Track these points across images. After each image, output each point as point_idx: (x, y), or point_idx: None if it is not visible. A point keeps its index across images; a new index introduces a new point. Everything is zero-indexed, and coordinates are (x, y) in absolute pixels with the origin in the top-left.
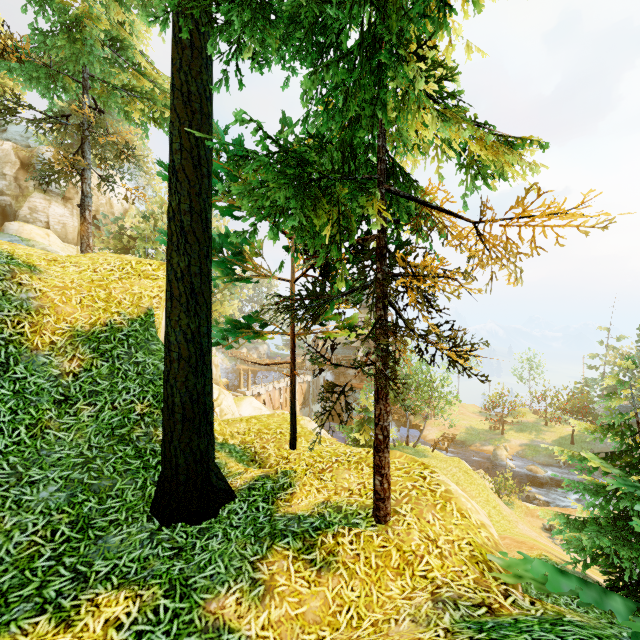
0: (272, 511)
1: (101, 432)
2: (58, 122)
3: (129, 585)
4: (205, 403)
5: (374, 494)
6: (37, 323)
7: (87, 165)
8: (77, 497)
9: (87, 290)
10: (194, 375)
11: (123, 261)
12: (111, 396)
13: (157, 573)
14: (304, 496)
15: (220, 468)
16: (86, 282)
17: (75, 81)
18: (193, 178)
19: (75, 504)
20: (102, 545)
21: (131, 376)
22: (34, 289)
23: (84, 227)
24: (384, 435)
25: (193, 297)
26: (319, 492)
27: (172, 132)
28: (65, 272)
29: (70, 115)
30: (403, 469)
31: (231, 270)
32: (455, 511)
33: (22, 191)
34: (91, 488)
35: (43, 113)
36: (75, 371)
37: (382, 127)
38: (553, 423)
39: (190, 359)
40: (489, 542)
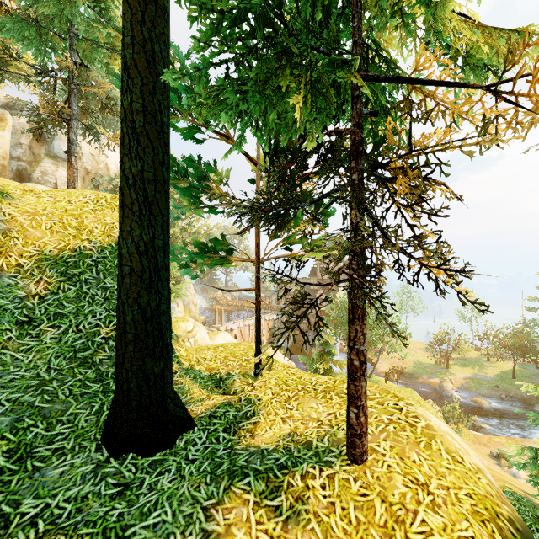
0: (233, 443)
1: (63, 354)
2: (46, 75)
3: (55, 534)
4: (160, 323)
5: (348, 428)
6: (3, 245)
7: (73, 115)
8: (23, 422)
9: (58, 217)
10: (147, 291)
11: (98, 195)
12: (76, 319)
13: (92, 518)
14: (268, 426)
15: (182, 394)
16: (59, 211)
17: (63, 41)
18: (146, 75)
19: (19, 430)
20: (38, 479)
21: (98, 300)
22: (3, 213)
23: (70, 171)
24: (360, 361)
25: (146, 206)
26: (284, 422)
27: (124, 25)
28: (39, 201)
29: (58, 70)
30: (375, 399)
31: (197, 198)
32: (442, 450)
33: (35, 157)
34: (41, 412)
35: (32, 65)
36: (41, 294)
37: (358, 5)
38: (494, 359)
39: (143, 274)
40: (490, 491)
